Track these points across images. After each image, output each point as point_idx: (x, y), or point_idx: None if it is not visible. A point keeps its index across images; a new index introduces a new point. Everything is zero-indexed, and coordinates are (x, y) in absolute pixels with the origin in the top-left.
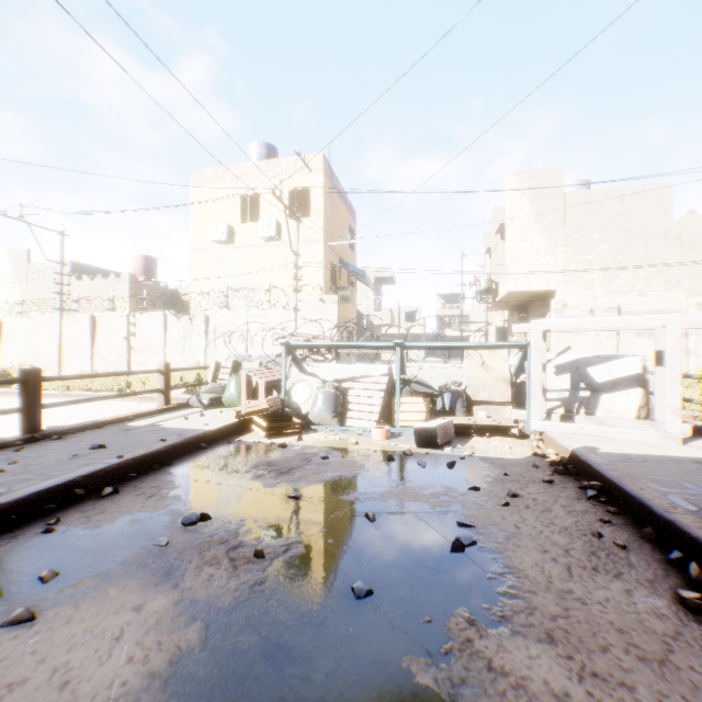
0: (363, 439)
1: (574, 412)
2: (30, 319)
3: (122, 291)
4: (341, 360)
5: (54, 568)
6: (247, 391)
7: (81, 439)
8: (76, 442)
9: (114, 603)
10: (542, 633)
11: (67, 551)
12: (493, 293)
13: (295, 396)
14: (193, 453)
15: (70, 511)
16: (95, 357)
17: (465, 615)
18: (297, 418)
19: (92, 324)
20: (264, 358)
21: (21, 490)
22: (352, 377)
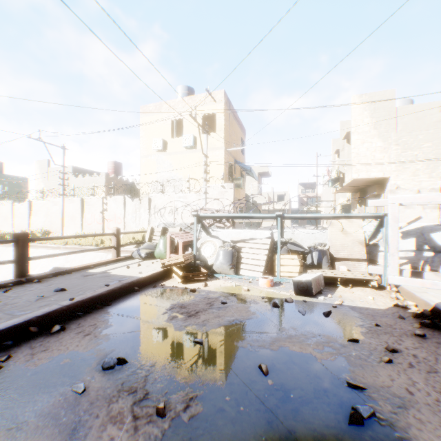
0: (253, 286)
1: (419, 269)
2: (47, 201)
3: (100, 183)
4: (236, 226)
5: None
6: (171, 248)
7: (53, 282)
8: (48, 285)
9: None
10: None
11: (0, 393)
12: (340, 180)
13: (204, 252)
14: (128, 295)
15: (22, 347)
16: (84, 224)
17: None
18: (205, 267)
19: (82, 203)
20: (183, 225)
21: None
22: (244, 239)
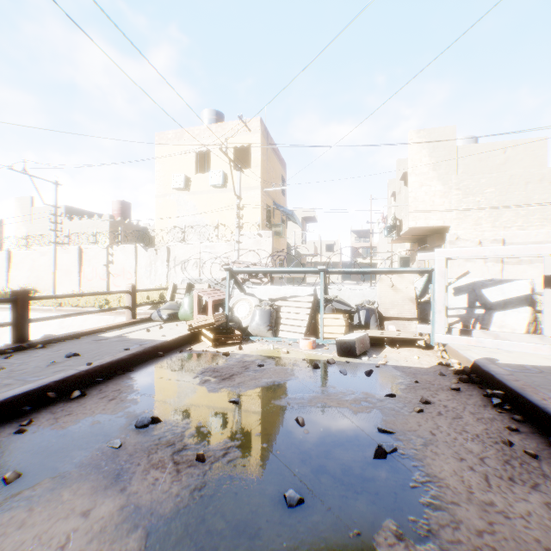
0: (293, 349)
1: (470, 327)
2: (32, 251)
3: (103, 228)
4: (275, 282)
5: (18, 469)
6: (198, 308)
7: (60, 348)
8: (55, 351)
9: (65, 507)
10: None
11: (33, 451)
12: (397, 228)
13: (237, 312)
14: (152, 360)
15: (42, 413)
16: (82, 280)
17: (393, 529)
18: (239, 330)
19: (80, 254)
20: (212, 281)
21: (0, 394)
22: (284, 297)
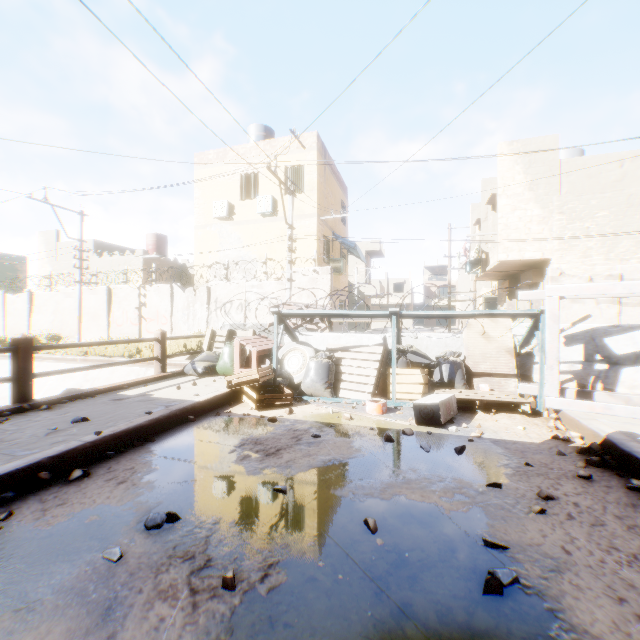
0: (357, 413)
1: (588, 387)
2: (56, 292)
3: (136, 266)
4: (334, 328)
5: None
6: (240, 359)
7: (69, 409)
8: (62, 413)
9: None
10: None
11: (1, 563)
12: (482, 263)
13: (288, 365)
14: (179, 426)
15: (29, 500)
16: (111, 325)
17: None
18: (290, 387)
19: (108, 295)
20: (258, 326)
21: None
22: (345, 347)
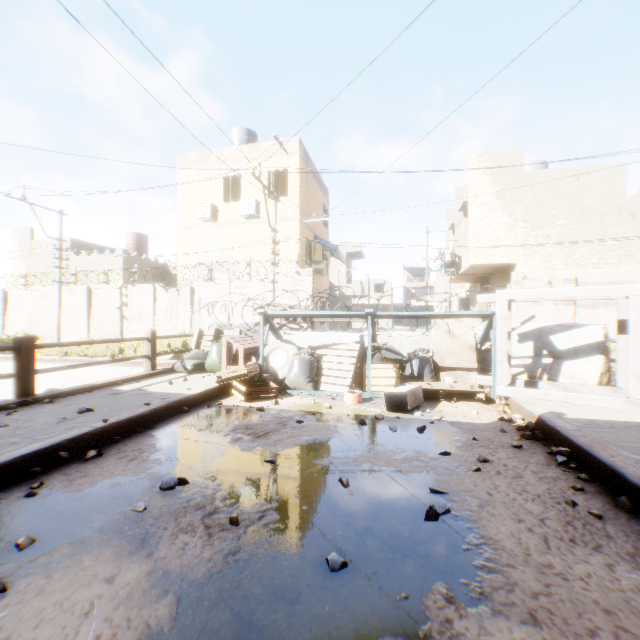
0: (336, 403)
1: (537, 378)
2: (32, 291)
3: (116, 265)
4: (316, 328)
5: (31, 534)
6: (228, 357)
7: (71, 402)
8: (65, 406)
9: (87, 574)
10: (524, 613)
11: (46, 516)
12: (456, 266)
13: (272, 362)
14: (176, 416)
15: (54, 474)
16: (91, 325)
17: (443, 592)
18: (275, 382)
19: (88, 295)
20: (244, 326)
21: (7, 454)
22: (326, 345)
